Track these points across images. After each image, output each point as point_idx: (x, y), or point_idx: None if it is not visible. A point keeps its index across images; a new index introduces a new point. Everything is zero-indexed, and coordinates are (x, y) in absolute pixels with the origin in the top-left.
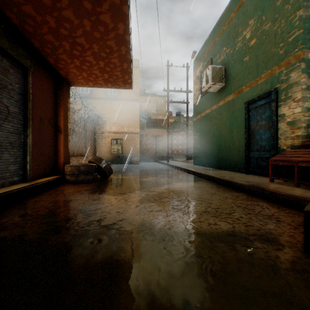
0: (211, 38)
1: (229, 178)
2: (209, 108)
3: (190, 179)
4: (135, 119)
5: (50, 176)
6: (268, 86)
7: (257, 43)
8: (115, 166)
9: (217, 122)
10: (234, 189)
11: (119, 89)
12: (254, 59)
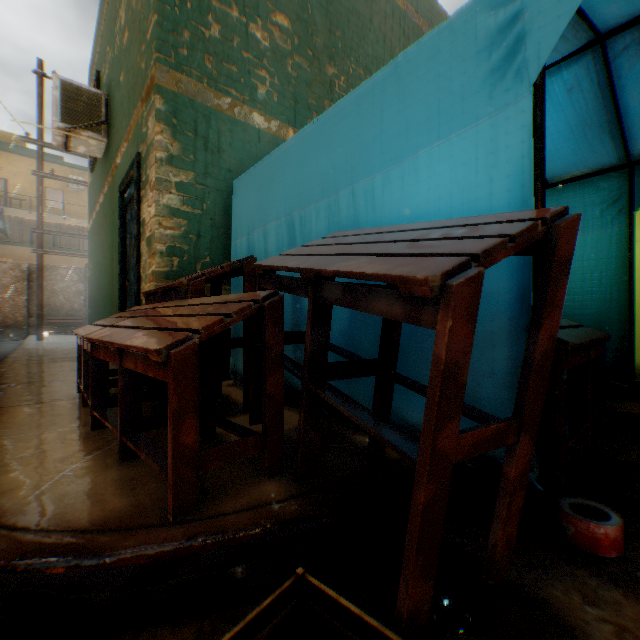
0: (100, 20)
1: (2, 387)
2: (99, 199)
3: None
4: None
5: None
6: (136, 149)
7: (129, 42)
8: None
9: (104, 237)
10: None
11: None
12: (127, 81)
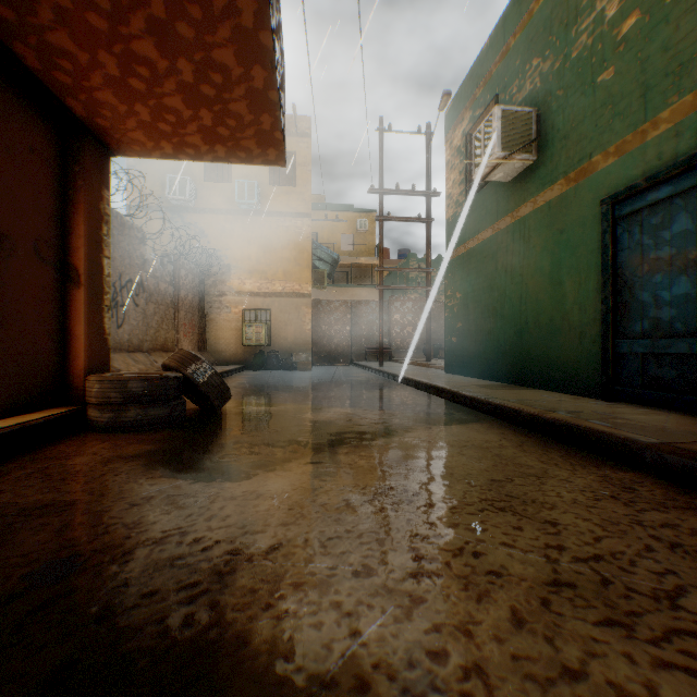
0: (495, 43)
1: (570, 415)
2: (488, 226)
3: (446, 415)
4: (301, 261)
5: (39, 410)
6: (685, 143)
7: (644, 25)
8: (251, 376)
9: (514, 262)
10: (597, 455)
11: (263, 189)
12: (632, 73)
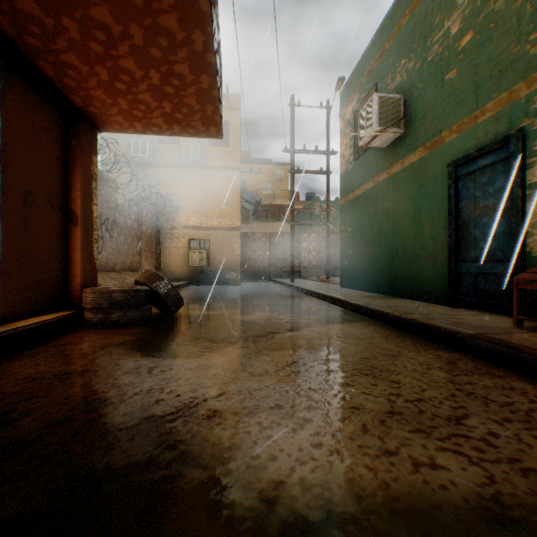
0: (375, 45)
1: (422, 316)
2: (370, 179)
3: (337, 317)
4: (232, 203)
5: (50, 313)
6: (502, 126)
7: (476, 41)
8: (195, 289)
9: (388, 206)
10: (437, 342)
11: (204, 149)
12: (468, 75)
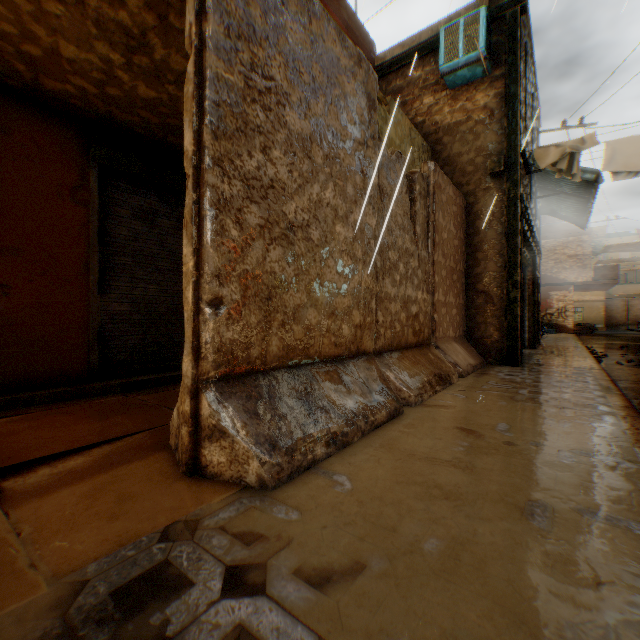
0: None
1: None
2: None
3: None
4: None
5: None
6: None
7: None
8: None
9: None
10: None
11: None
12: None
